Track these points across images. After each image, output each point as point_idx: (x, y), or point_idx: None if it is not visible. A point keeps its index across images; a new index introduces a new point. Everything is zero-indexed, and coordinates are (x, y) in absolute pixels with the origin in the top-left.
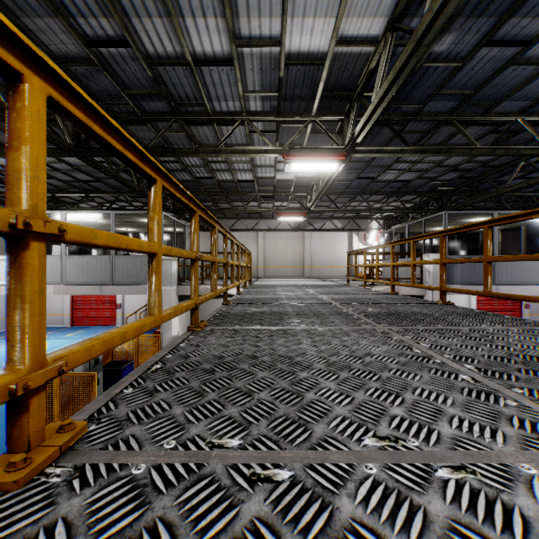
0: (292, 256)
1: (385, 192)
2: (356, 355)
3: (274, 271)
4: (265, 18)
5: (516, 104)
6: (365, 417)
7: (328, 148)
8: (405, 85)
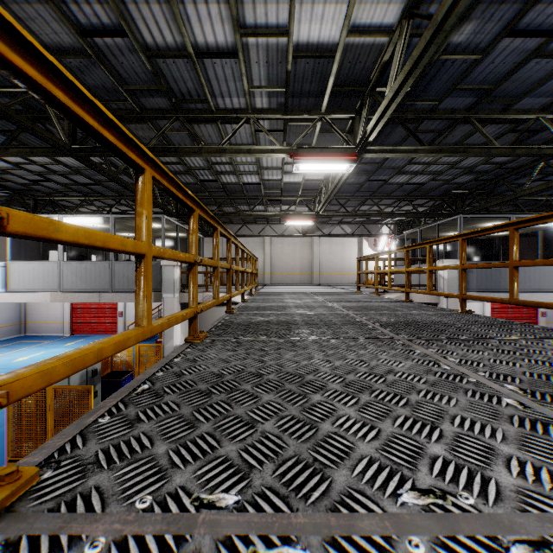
0: (300, 262)
1: (396, 195)
2: (377, 373)
3: (282, 278)
4: (272, 5)
5: (537, 101)
6: (397, 458)
7: (338, 148)
8: (420, 80)
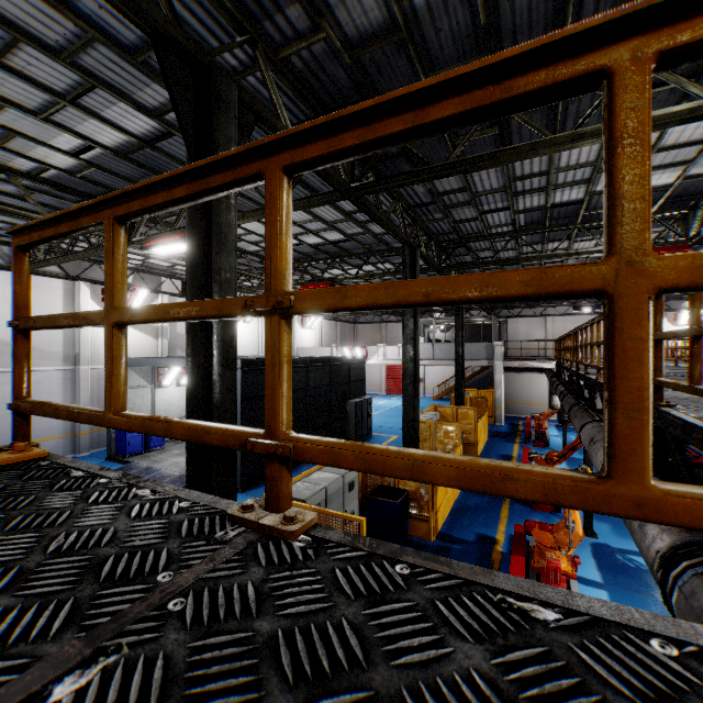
0: (583, 338)
1: None
2: None
3: None
4: None
5: None
6: None
7: None
8: None
